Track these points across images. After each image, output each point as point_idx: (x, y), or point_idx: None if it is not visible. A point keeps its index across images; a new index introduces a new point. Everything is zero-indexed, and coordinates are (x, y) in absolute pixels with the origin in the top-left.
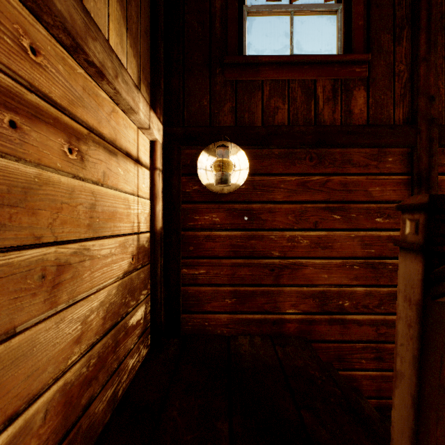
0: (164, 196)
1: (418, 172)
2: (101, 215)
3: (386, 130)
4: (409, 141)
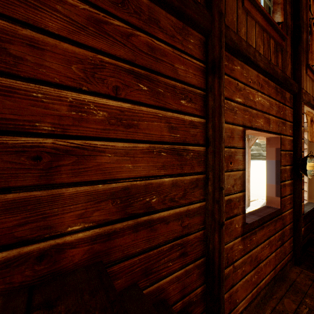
0: None
1: (213, 59)
2: None
3: (191, 1)
4: (207, 26)
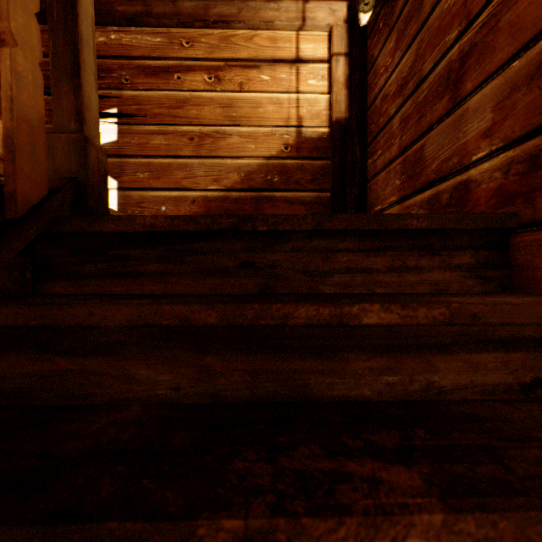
0: (352, 82)
1: None
2: (238, 111)
3: None
4: None
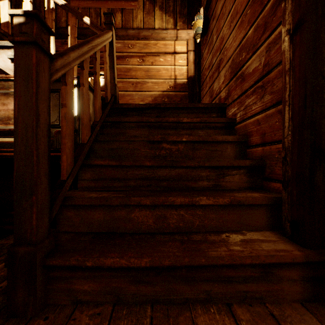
0: (196, 61)
1: None
2: (151, 73)
3: None
4: None
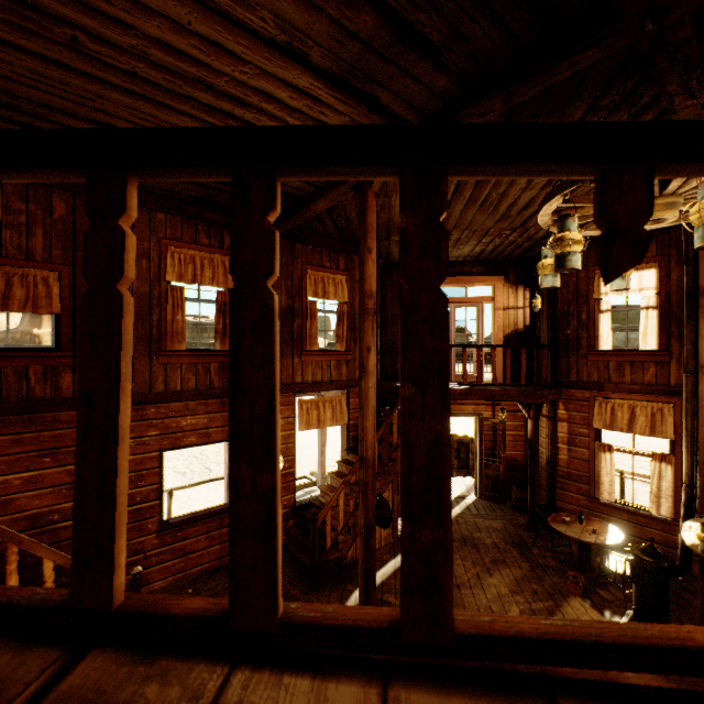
0: None
1: None
2: None
3: None
4: None
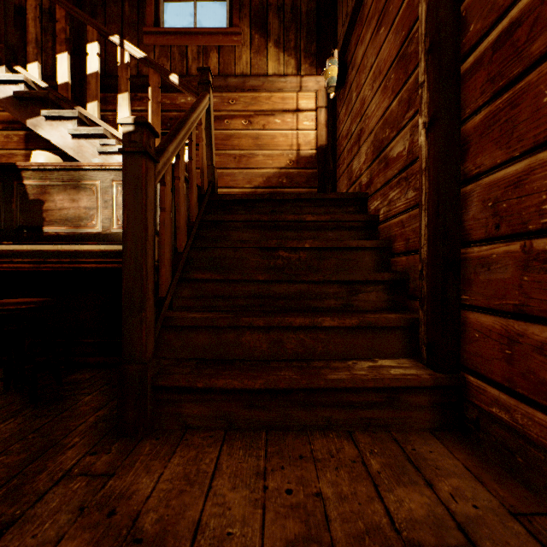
0: (329, 123)
1: None
2: (262, 141)
3: None
4: None
